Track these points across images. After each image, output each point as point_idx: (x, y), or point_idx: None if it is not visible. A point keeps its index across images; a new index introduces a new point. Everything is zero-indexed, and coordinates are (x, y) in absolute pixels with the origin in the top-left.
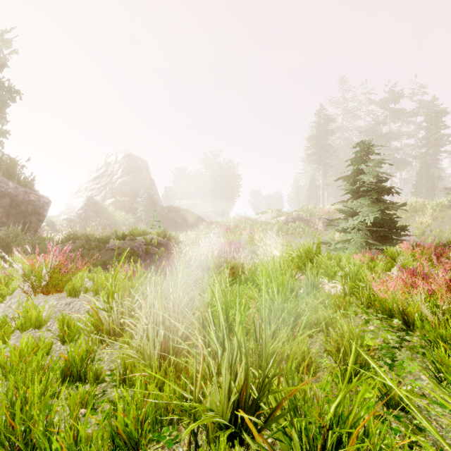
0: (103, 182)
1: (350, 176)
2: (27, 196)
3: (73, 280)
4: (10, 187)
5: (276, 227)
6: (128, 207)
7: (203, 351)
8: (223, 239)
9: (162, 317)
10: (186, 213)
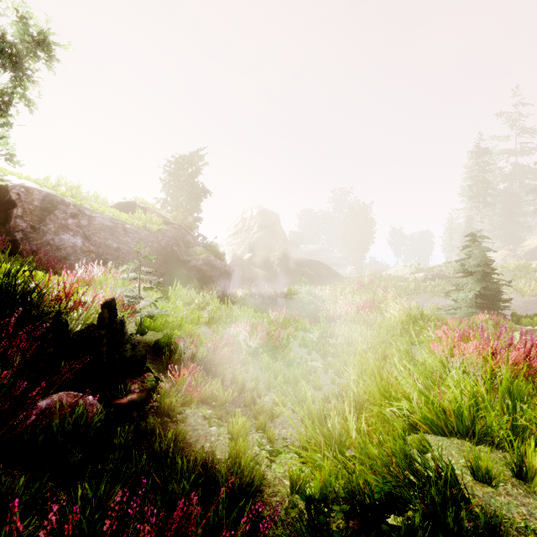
0: (241, 237)
1: (462, 259)
2: (225, 268)
3: (296, 324)
4: (219, 264)
5: (413, 284)
6: (265, 261)
7: (361, 340)
8: (358, 298)
9: (347, 335)
10: (317, 264)
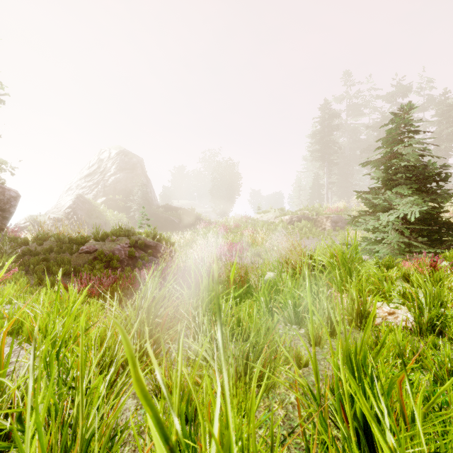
0: (95, 179)
1: (381, 161)
2: None
3: None
4: None
5: (280, 227)
6: (121, 206)
7: None
8: (222, 240)
9: None
10: (183, 212)
